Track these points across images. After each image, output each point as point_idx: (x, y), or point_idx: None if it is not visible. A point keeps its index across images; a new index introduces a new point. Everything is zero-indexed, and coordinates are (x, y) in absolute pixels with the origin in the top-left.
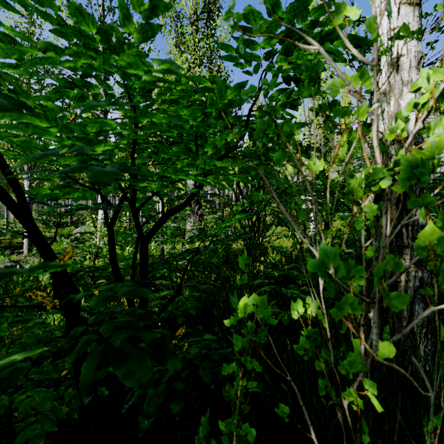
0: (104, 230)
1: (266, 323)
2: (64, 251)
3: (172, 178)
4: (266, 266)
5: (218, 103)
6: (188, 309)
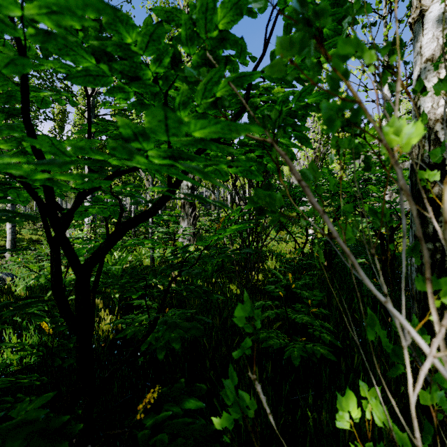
0: (91, 234)
1: (268, 355)
2: (26, 263)
3: (115, 166)
4: (265, 274)
5: (202, 37)
6: (171, 342)
